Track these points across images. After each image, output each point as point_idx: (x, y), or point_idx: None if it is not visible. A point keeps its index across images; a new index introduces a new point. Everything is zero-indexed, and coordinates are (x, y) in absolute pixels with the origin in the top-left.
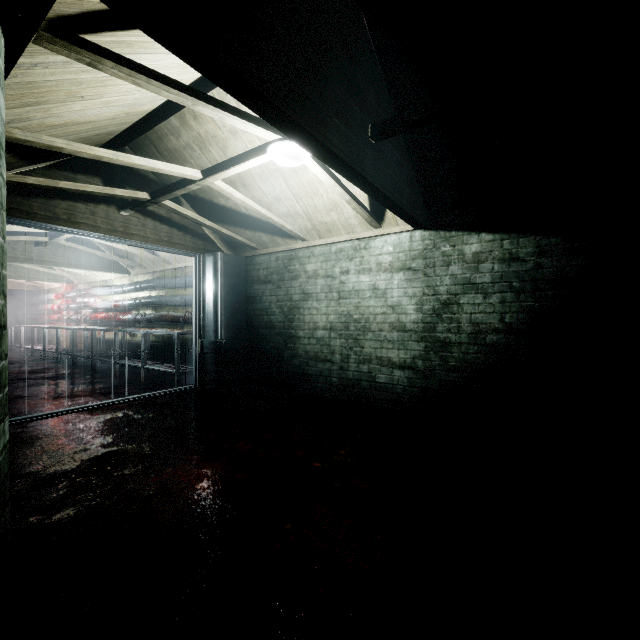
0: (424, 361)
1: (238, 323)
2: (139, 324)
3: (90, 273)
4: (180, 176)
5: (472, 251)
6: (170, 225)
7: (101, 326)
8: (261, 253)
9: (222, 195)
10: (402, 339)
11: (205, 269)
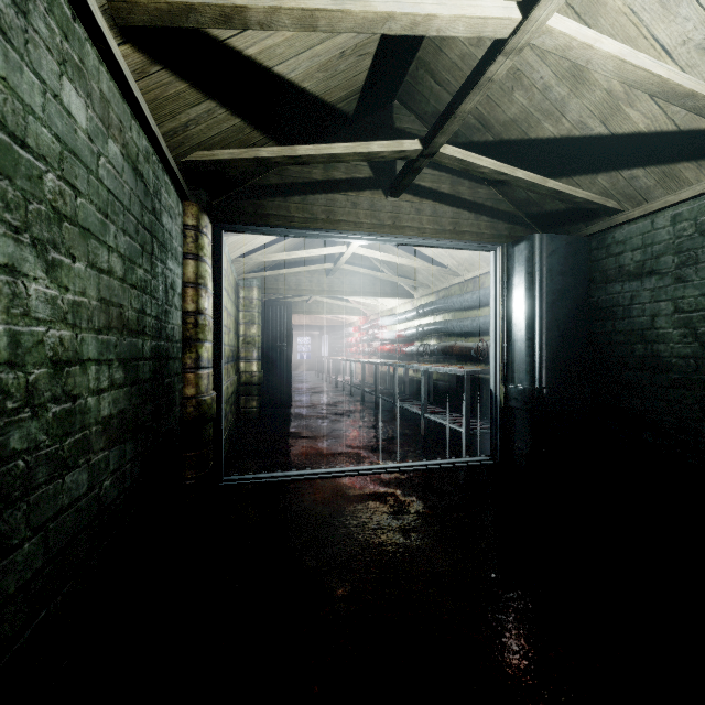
0: None
1: (572, 358)
2: (422, 357)
3: (377, 302)
4: (470, 35)
5: None
6: (455, 205)
7: (387, 359)
8: (628, 218)
9: (548, 113)
10: None
11: (511, 268)
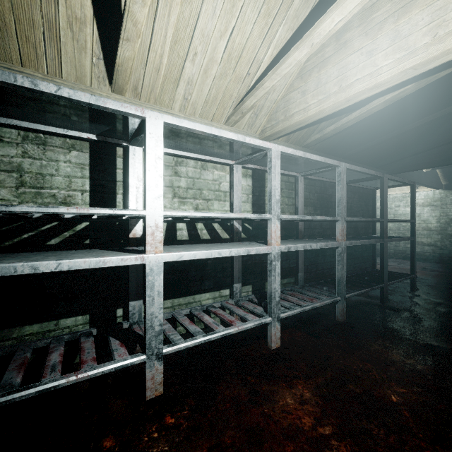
0: (440, 242)
1: None
2: None
3: None
4: None
5: None
6: None
7: None
8: None
9: None
10: (429, 234)
11: None
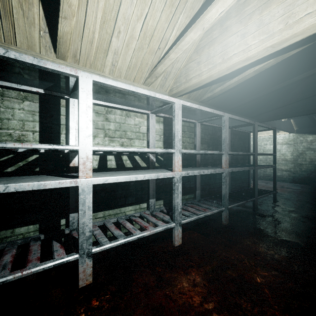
0: (293, 169)
1: None
2: None
3: None
4: None
5: (310, 139)
6: None
7: None
8: None
9: None
10: (286, 163)
11: None
